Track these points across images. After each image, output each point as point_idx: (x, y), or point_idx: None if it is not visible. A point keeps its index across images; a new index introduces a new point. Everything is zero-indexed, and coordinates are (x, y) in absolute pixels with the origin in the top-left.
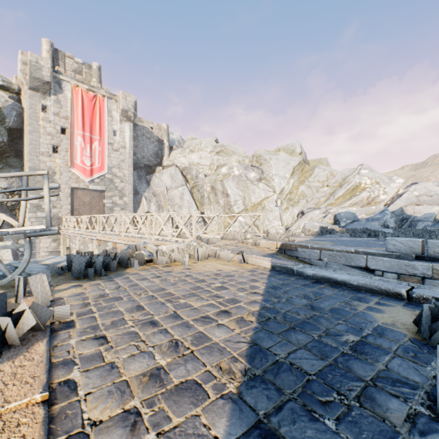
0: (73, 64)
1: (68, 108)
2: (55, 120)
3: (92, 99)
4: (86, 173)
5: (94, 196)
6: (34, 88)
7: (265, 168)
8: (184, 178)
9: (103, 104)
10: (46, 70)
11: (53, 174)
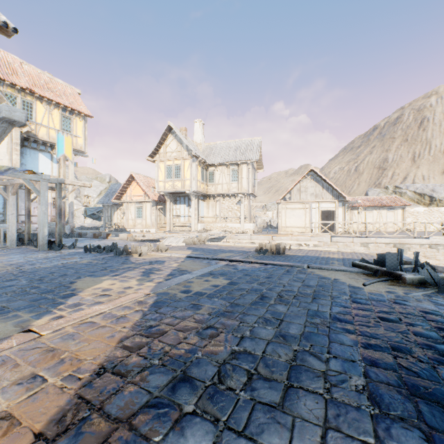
0: None
1: None
2: None
3: None
4: None
5: None
6: None
7: (82, 190)
8: None
9: None
10: None
11: None
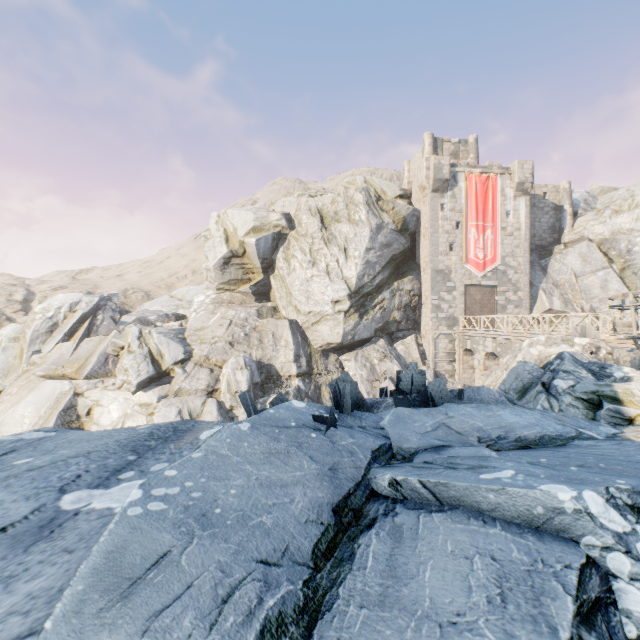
0: (449, 147)
1: (462, 199)
2: (450, 216)
3: (484, 182)
4: (479, 268)
5: (484, 293)
6: (435, 189)
7: None
8: (603, 256)
9: (495, 184)
10: (446, 168)
11: (448, 273)
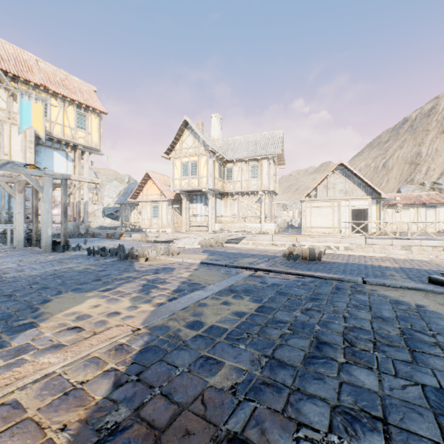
0: None
1: None
2: None
3: None
4: None
5: None
6: None
7: (102, 190)
8: None
9: None
10: None
11: None
